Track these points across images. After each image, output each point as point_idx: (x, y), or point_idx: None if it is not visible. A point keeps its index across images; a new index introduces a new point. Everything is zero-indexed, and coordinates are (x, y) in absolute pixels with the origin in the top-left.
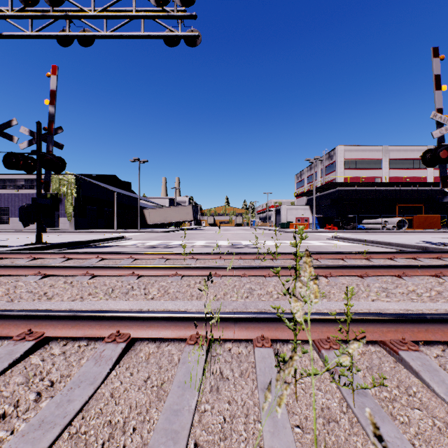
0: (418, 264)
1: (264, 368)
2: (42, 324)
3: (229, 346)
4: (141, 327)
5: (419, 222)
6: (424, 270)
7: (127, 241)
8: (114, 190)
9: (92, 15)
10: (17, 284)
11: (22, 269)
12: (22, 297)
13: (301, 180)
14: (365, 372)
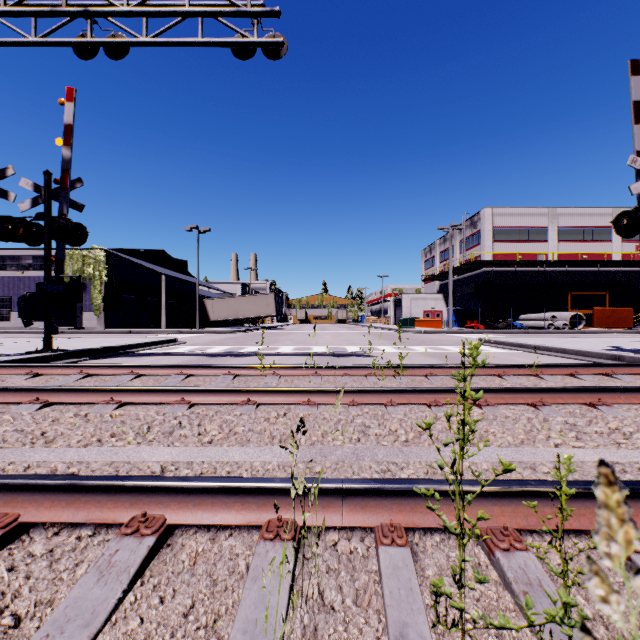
0: (621, 387)
1: (399, 591)
2: (17, 499)
3: (333, 538)
4: (183, 504)
5: (602, 319)
6: (630, 395)
7: (179, 346)
8: (162, 272)
9: (124, 11)
10: (2, 418)
11: (11, 393)
12: (6, 440)
13: (431, 257)
14: (576, 596)
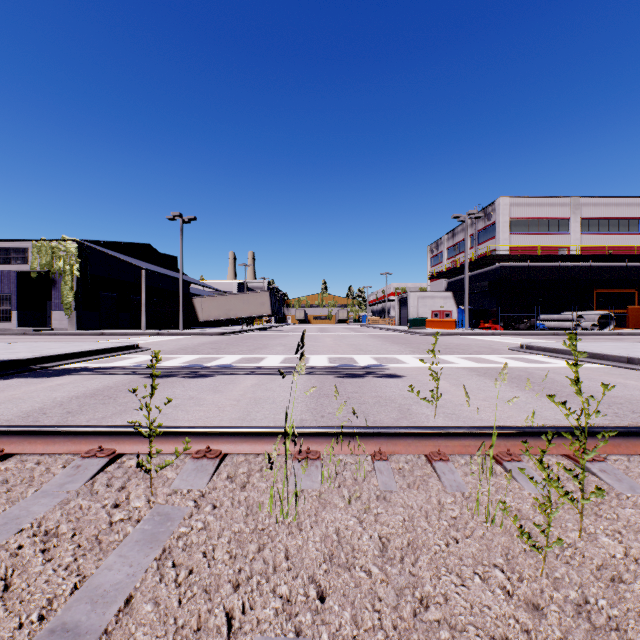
0: None
1: None
2: None
3: None
4: None
5: (638, 319)
6: None
7: (133, 355)
8: (141, 266)
9: None
10: None
11: None
12: None
13: (437, 253)
14: None
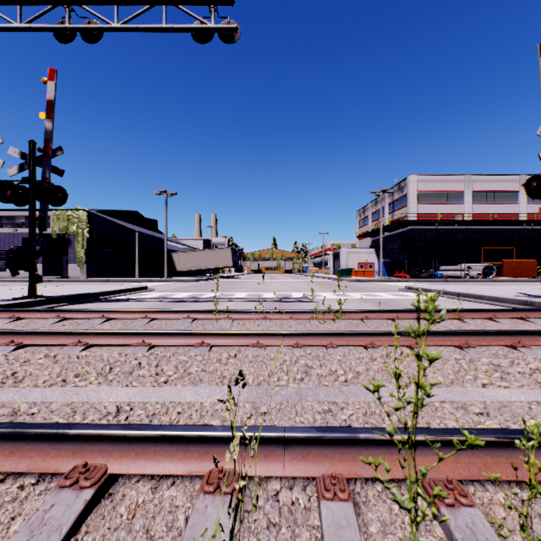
0: (539, 330)
1: None
2: None
3: (275, 487)
4: (126, 453)
5: (510, 269)
6: None
7: (148, 292)
8: (135, 230)
9: None
10: None
11: None
12: None
13: (364, 217)
14: None
